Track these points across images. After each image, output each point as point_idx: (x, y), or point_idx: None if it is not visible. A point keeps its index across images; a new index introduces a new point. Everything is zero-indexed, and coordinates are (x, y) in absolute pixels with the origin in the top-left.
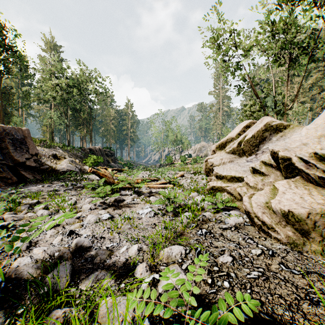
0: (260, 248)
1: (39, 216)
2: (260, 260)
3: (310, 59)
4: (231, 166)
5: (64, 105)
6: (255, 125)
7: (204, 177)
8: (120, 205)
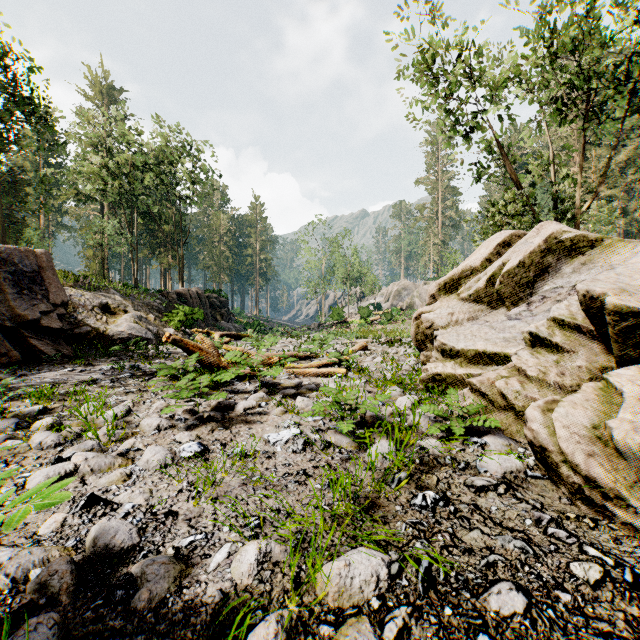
0: (594, 557)
1: (35, 447)
2: (604, 604)
3: (629, 107)
4: (475, 330)
5: (128, 206)
6: (525, 240)
7: (411, 351)
8: (228, 419)
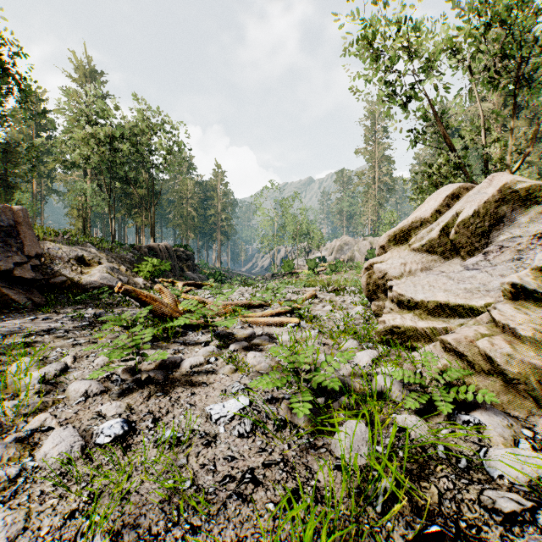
0: None
1: None
2: None
3: None
4: (432, 280)
5: (107, 172)
6: (478, 191)
7: (357, 299)
8: (171, 380)
